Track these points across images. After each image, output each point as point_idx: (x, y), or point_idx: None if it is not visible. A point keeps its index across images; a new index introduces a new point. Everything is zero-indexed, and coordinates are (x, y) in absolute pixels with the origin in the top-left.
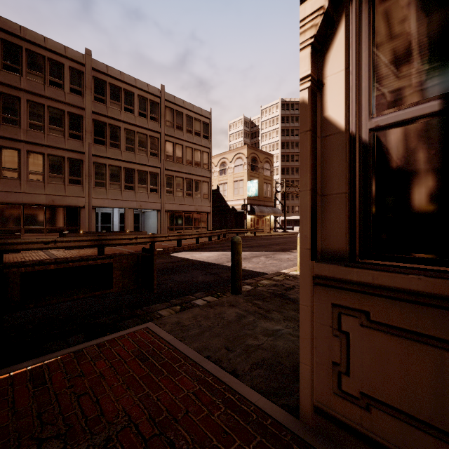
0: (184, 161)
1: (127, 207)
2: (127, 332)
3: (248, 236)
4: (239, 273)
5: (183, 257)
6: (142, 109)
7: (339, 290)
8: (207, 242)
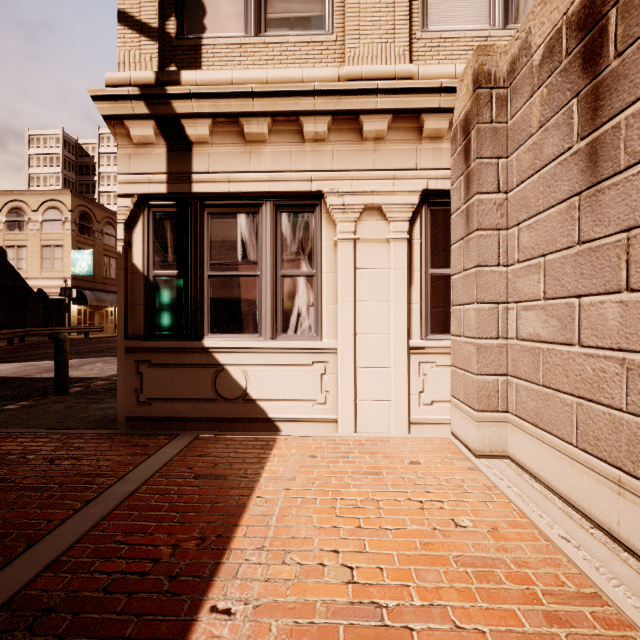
0: None
1: None
2: None
3: (73, 338)
4: (66, 373)
5: None
6: None
7: (138, 353)
8: None
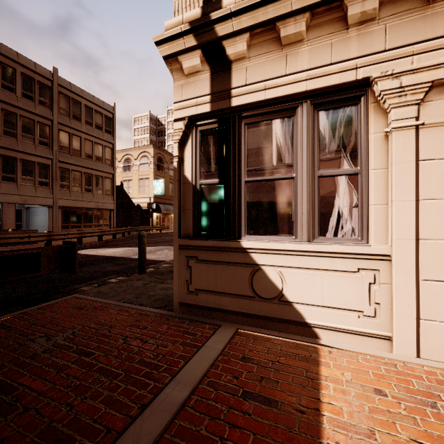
0: (83, 154)
1: (6, 201)
2: (59, 300)
3: (153, 233)
4: (145, 258)
5: (87, 253)
6: (28, 89)
7: (188, 249)
8: (111, 239)
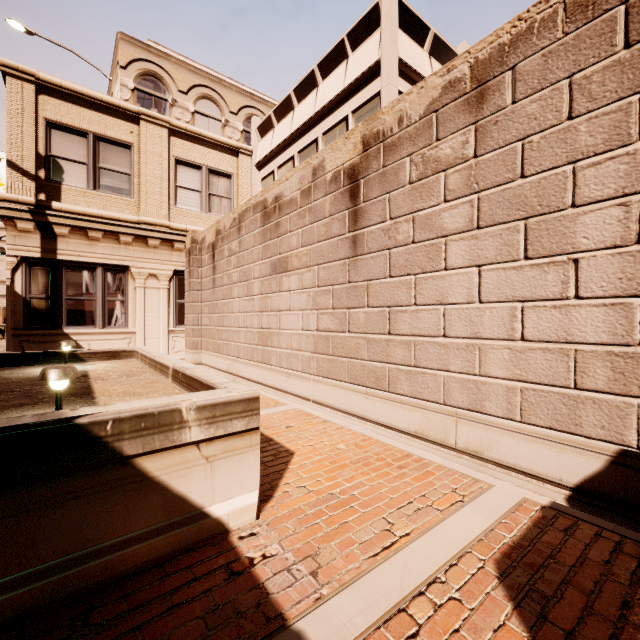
0: None
1: None
2: None
3: None
4: None
5: None
6: None
7: (22, 337)
8: None
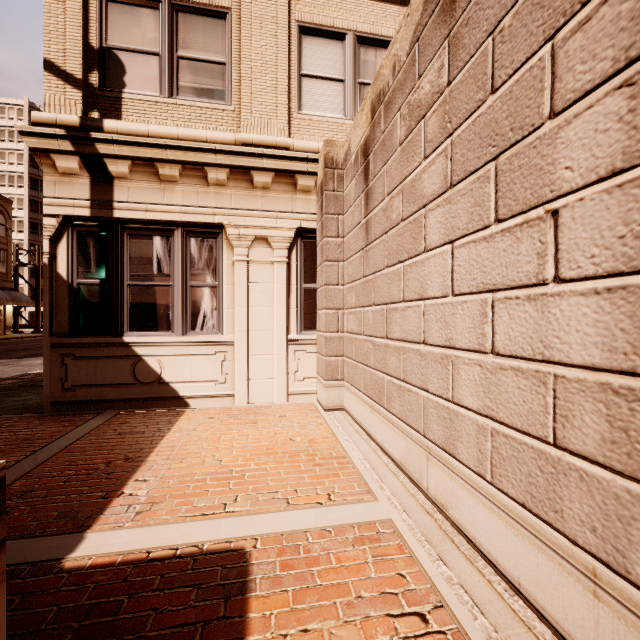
0: None
1: None
2: None
3: None
4: None
5: None
6: None
7: (63, 348)
8: None
